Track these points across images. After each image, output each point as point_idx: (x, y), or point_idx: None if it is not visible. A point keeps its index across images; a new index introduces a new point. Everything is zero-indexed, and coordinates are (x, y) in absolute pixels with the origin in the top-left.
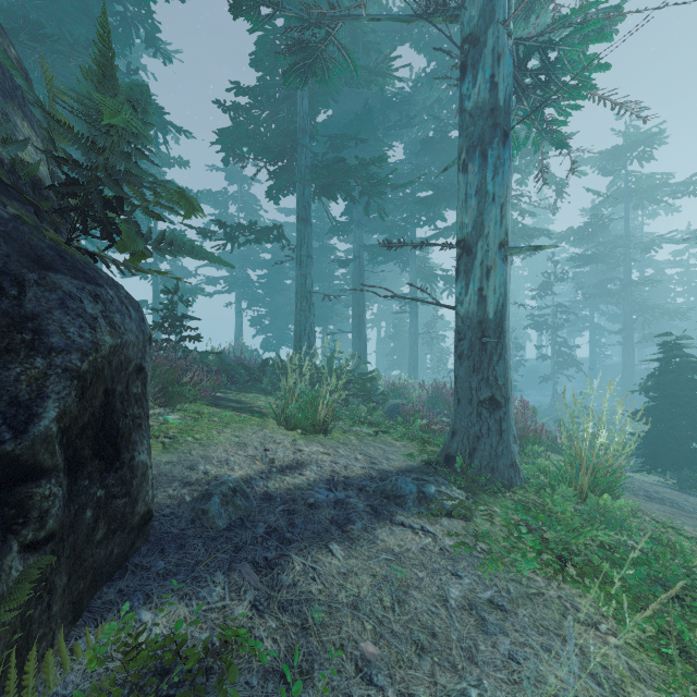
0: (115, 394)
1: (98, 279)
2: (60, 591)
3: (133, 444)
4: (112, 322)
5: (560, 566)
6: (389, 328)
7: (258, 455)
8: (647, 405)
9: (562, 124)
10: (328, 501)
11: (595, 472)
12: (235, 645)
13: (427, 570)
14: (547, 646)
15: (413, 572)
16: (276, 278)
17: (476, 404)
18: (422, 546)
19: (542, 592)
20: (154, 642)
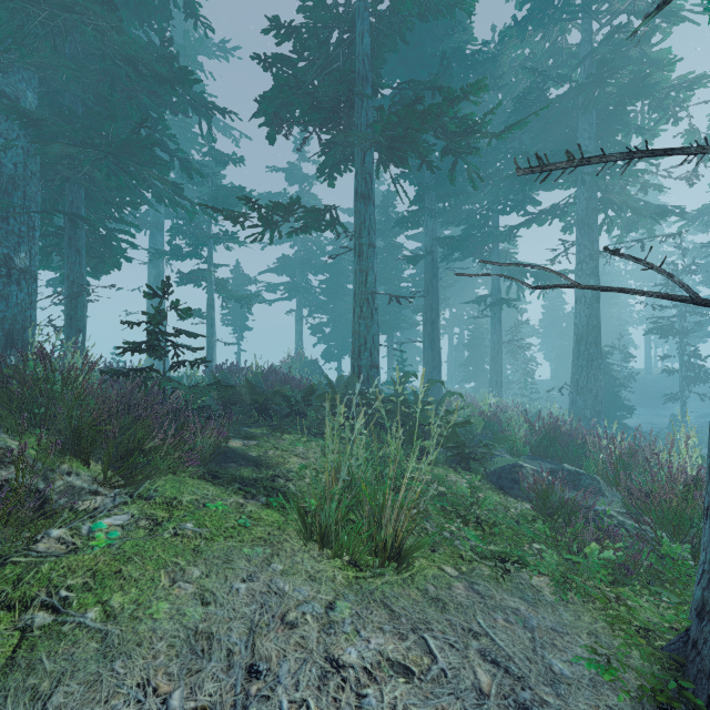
0: None
1: None
2: None
3: None
4: None
5: None
6: (462, 334)
7: (223, 709)
8: None
9: None
10: None
11: None
12: None
13: None
14: None
15: None
16: (337, 282)
17: None
18: None
19: None
20: None
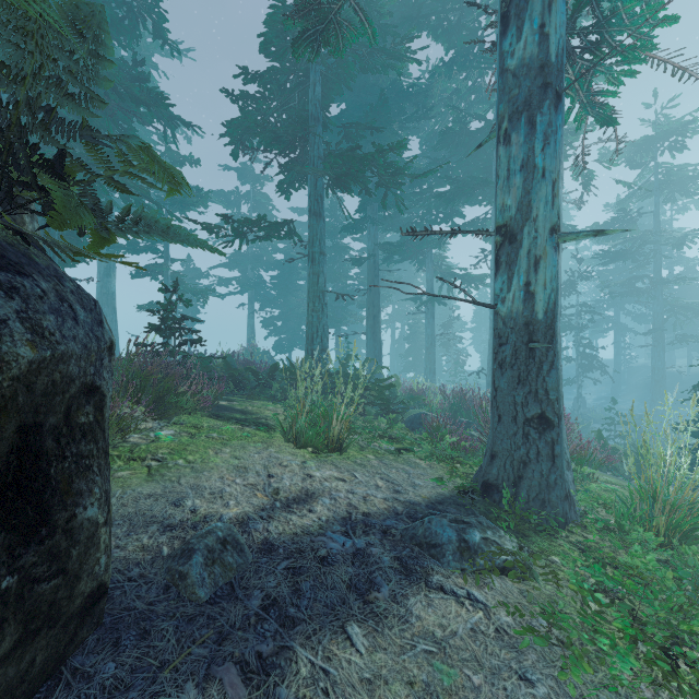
0: (43, 430)
1: (25, 266)
2: None
3: (74, 497)
4: (38, 327)
5: (670, 667)
6: (403, 329)
7: (260, 484)
8: (697, 415)
9: (611, 96)
10: (344, 553)
11: (675, 509)
12: None
13: (483, 670)
14: None
15: (465, 675)
16: (288, 278)
17: (522, 423)
18: (471, 626)
19: None
20: None
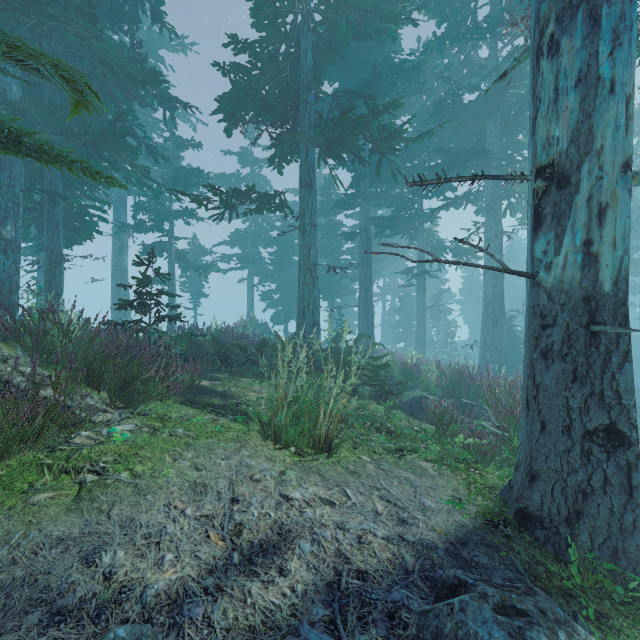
0: None
1: None
2: None
3: None
4: None
5: None
6: (394, 301)
7: (218, 516)
8: None
9: None
10: None
11: None
12: None
13: None
14: None
15: None
16: (285, 254)
17: (580, 436)
18: None
19: None
20: None
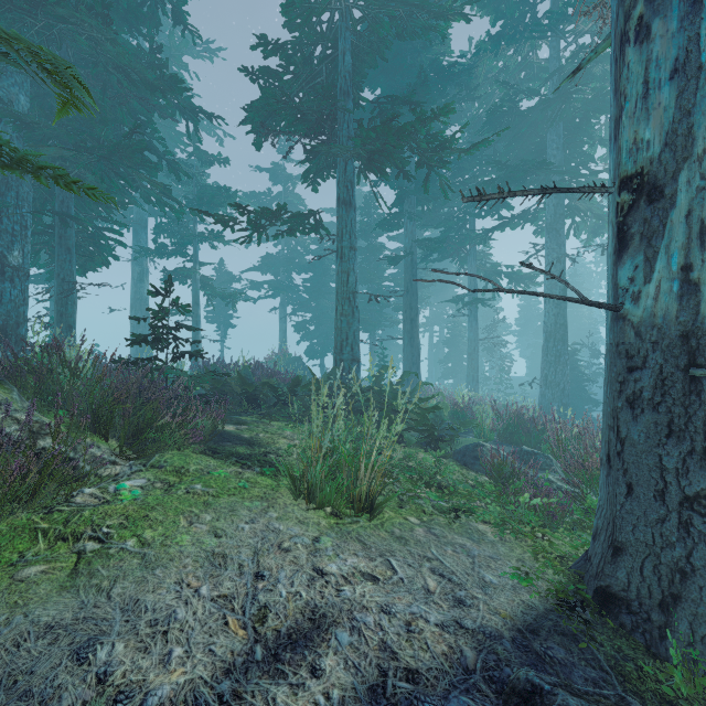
0: None
1: None
2: None
3: None
4: None
5: None
6: (442, 332)
7: (239, 596)
8: None
9: None
10: None
11: None
12: None
13: None
14: None
15: None
16: (321, 281)
17: (676, 503)
18: None
19: None
20: None
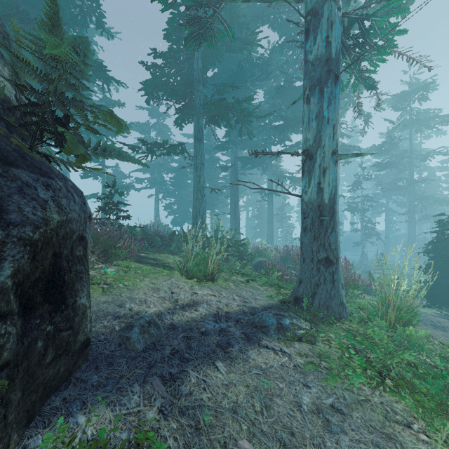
0: (62, 256)
1: (51, 174)
2: (15, 404)
3: (76, 292)
4: (60, 204)
5: (381, 380)
6: (254, 211)
7: (167, 297)
8: (428, 262)
9: (372, 73)
10: (214, 330)
11: (399, 309)
12: (145, 446)
13: (285, 381)
14: (376, 442)
15: (275, 383)
16: (181, 178)
17: (316, 262)
18: (281, 363)
19: (369, 399)
20: (82, 446)
